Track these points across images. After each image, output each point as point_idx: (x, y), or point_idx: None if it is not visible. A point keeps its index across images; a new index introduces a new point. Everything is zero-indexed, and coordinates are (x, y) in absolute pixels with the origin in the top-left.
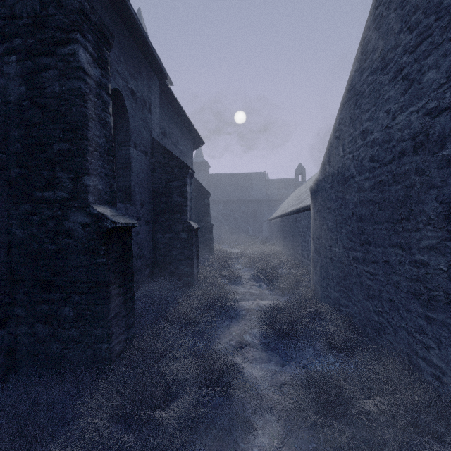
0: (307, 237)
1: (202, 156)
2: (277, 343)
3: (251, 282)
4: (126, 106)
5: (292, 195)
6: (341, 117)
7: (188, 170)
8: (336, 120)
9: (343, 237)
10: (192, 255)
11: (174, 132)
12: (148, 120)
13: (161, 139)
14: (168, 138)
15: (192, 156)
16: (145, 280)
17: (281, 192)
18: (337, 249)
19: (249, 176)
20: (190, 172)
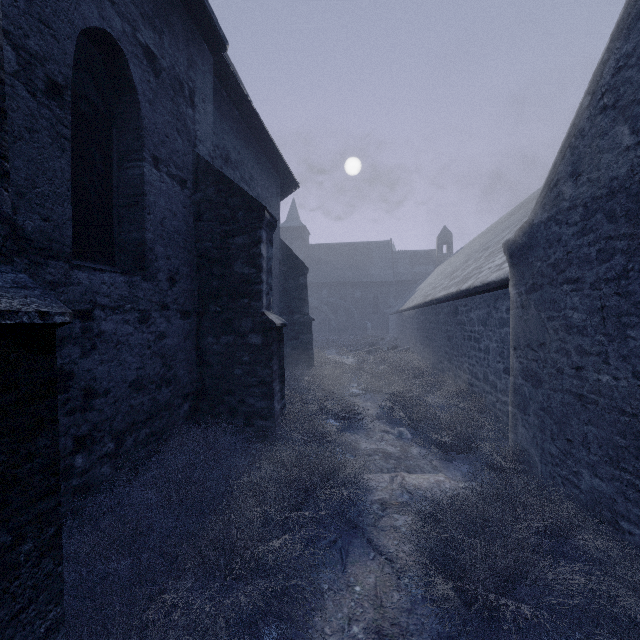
0: (485, 342)
1: (298, 218)
2: (479, 636)
3: (381, 423)
4: (132, 75)
5: (434, 274)
6: (625, 50)
7: (263, 213)
8: (603, 68)
9: (634, 350)
10: (270, 377)
11: (246, 161)
12: (187, 119)
13: (219, 167)
14: (235, 168)
15: (278, 206)
16: (180, 425)
17: (416, 270)
18: (605, 378)
19: (367, 247)
20: (267, 218)
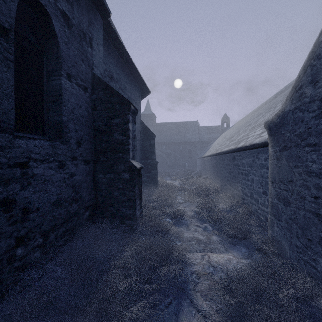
0: (251, 176)
1: (150, 110)
2: None
3: (194, 220)
4: (54, 27)
5: (220, 138)
6: None
7: (130, 106)
8: None
9: None
10: (134, 197)
11: (122, 79)
12: (88, 54)
13: (107, 81)
14: (116, 82)
15: (139, 103)
16: (83, 224)
17: (210, 136)
18: None
19: (185, 124)
20: (132, 109)
